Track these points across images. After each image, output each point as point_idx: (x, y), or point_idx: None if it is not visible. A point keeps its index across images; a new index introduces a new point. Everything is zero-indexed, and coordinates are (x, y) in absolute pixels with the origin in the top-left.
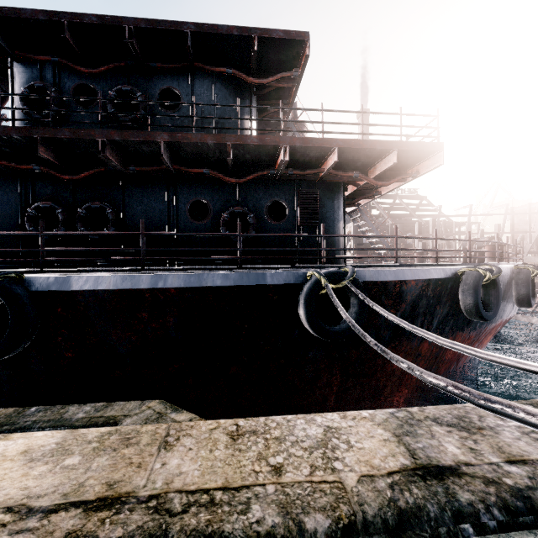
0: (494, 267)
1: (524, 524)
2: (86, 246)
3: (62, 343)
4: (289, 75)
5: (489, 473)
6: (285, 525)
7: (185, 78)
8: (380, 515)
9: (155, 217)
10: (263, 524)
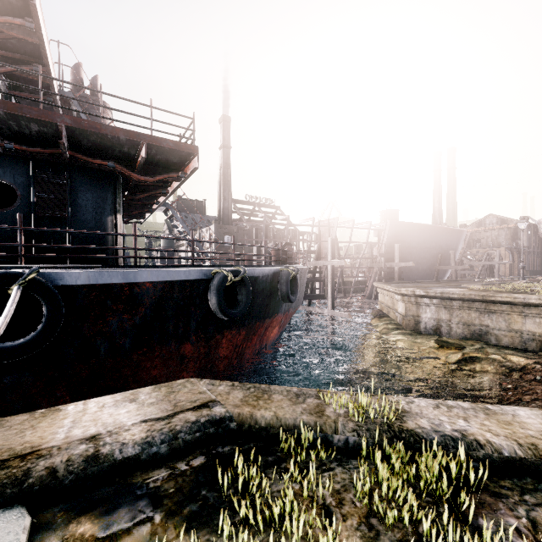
0: (242, 269)
1: None
2: None
3: None
4: (19, 23)
5: None
6: None
7: None
8: None
9: None
10: None
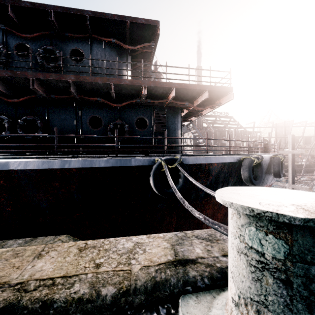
0: (260, 156)
1: (219, 285)
2: (23, 143)
3: (4, 202)
4: (149, 45)
5: (211, 261)
6: (90, 293)
7: (86, 43)
8: (144, 285)
9: (68, 126)
10: (78, 293)
